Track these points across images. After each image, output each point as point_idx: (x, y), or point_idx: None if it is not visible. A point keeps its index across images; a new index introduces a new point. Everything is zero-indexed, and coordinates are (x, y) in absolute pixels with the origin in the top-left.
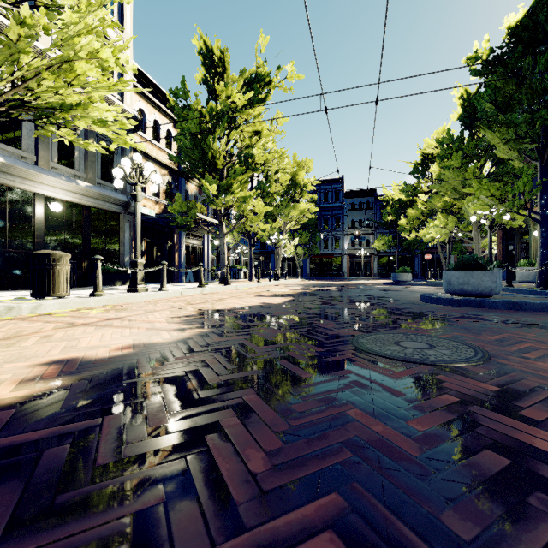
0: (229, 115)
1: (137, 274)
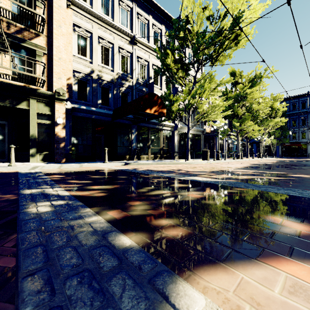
0: (244, 96)
1: (219, 155)
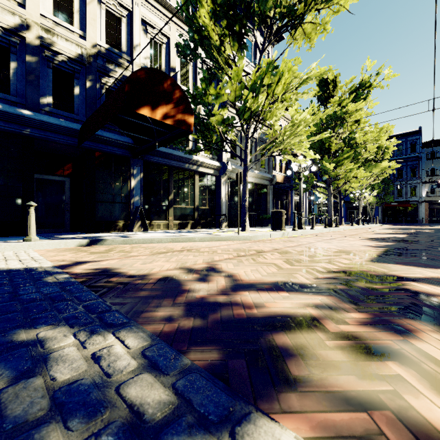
0: (342, 117)
1: (301, 220)
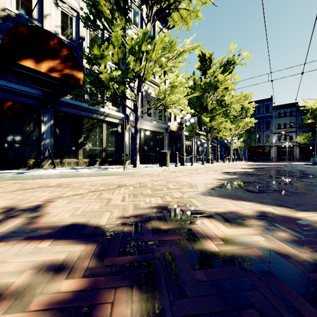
0: (215, 84)
1: (184, 158)
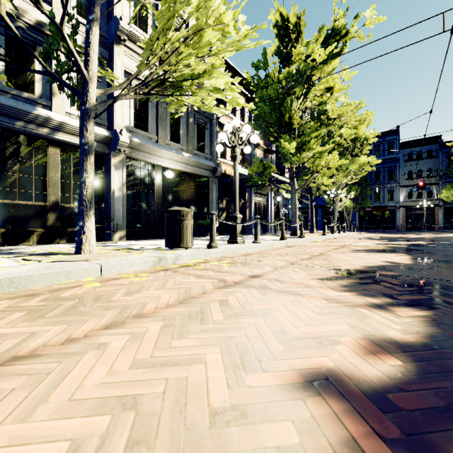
0: (307, 74)
1: (236, 227)
